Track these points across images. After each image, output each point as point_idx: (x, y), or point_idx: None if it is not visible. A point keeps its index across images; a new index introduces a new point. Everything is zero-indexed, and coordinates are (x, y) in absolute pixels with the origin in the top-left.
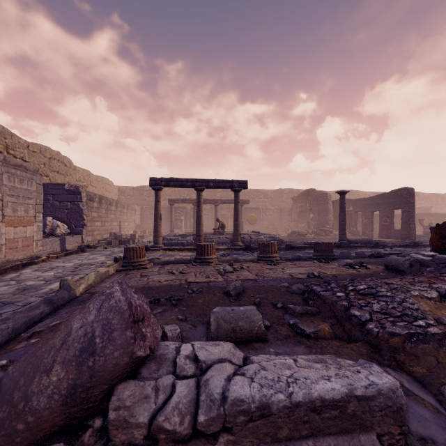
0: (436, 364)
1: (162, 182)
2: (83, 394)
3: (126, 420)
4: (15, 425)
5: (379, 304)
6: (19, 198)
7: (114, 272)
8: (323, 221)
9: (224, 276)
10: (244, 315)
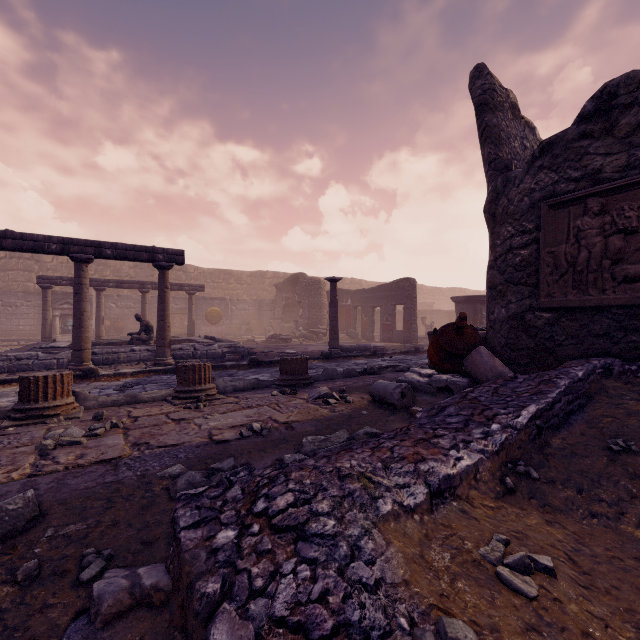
0: None
1: None
2: None
3: None
4: None
5: (296, 577)
6: None
7: None
8: (315, 319)
9: (43, 459)
10: None
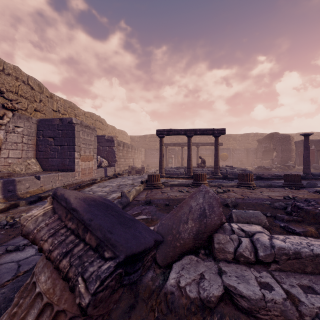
0: None
1: (164, 132)
2: (201, 235)
3: (223, 249)
4: (176, 243)
5: None
6: (86, 145)
7: (143, 190)
8: (286, 158)
9: (217, 195)
10: (253, 215)
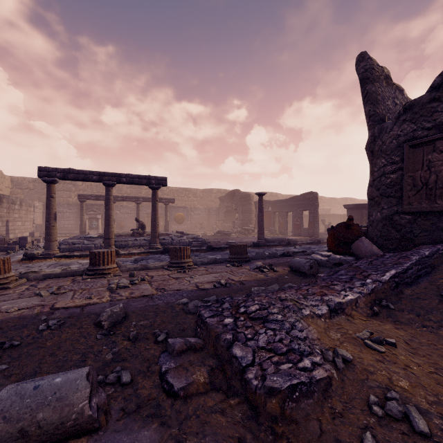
0: (319, 434)
1: (56, 174)
2: None
3: None
4: None
5: (266, 334)
6: None
7: None
8: (247, 220)
9: (113, 293)
10: (54, 395)
